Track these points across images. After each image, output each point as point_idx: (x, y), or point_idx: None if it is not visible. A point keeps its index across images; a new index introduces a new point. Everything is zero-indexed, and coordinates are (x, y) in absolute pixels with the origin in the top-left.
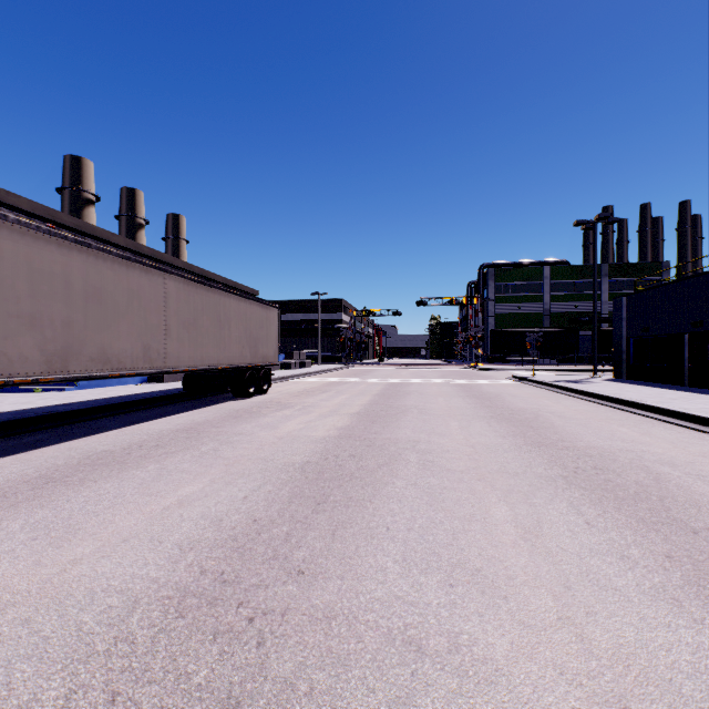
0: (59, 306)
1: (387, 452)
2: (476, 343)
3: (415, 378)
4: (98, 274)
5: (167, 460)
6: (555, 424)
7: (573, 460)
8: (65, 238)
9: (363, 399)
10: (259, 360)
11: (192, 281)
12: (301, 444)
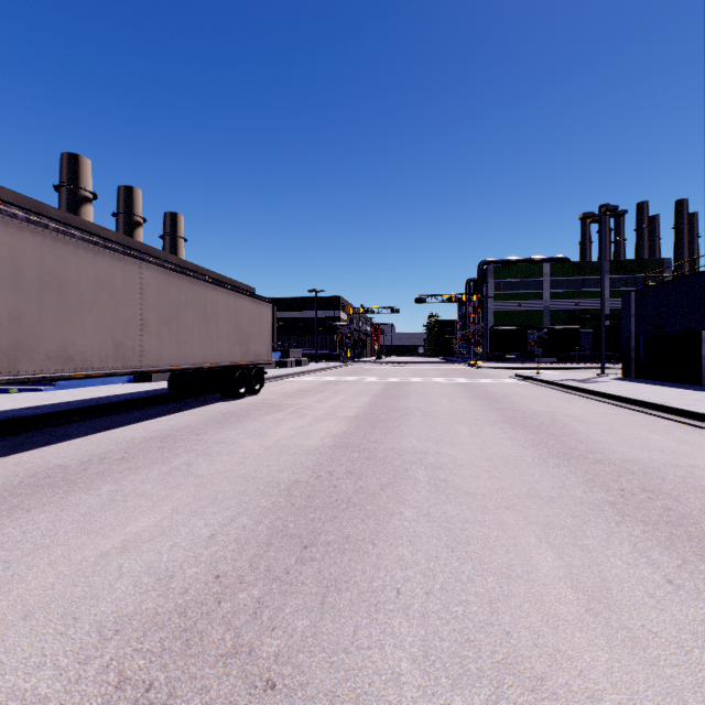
0: (5, 295)
1: (390, 467)
2: (476, 341)
3: (415, 377)
4: (57, 259)
5: (128, 478)
6: (577, 431)
7: (613, 478)
8: (14, 216)
9: (362, 400)
10: (251, 358)
11: (173, 272)
12: (290, 457)
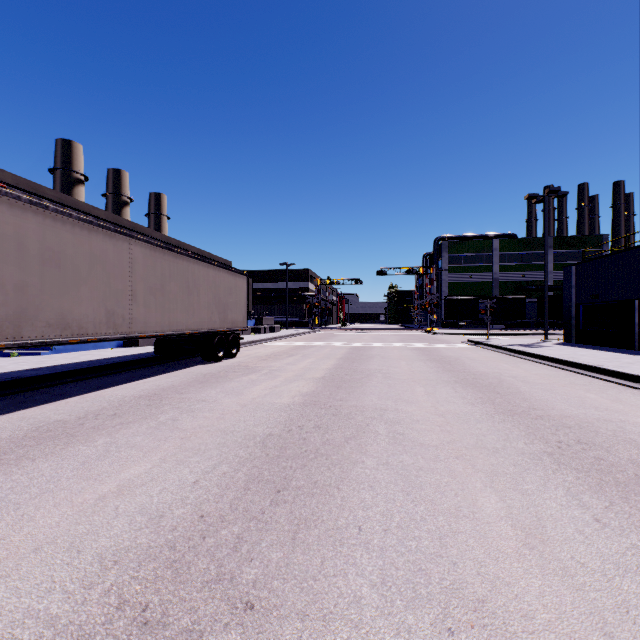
0: (11, 269)
1: (354, 422)
2: (432, 310)
3: (377, 342)
4: (56, 237)
5: (120, 432)
6: (521, 390)
7: (552, 432)
8: (18, 199)
9: (328, 363)
10: (228, 325)
11: (159, 248)
12: (265, 413)
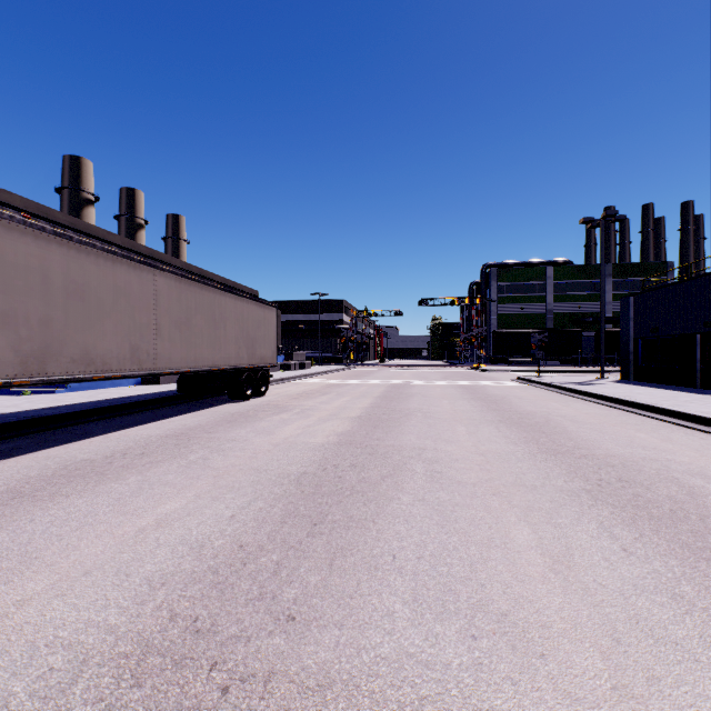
0: (35, 303)
1: (390, 461)
2: (479, 344)
3: (418, 379)
4: (80, 269)
5: (151, 470)
6: (568, 429)
7: (594, 470)
8: (43, 230)
9: (365, 402)
10: (257, 361)
11: (184, 279)
12: (298, 452)
